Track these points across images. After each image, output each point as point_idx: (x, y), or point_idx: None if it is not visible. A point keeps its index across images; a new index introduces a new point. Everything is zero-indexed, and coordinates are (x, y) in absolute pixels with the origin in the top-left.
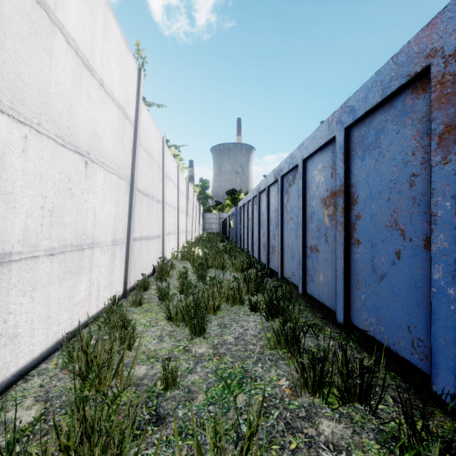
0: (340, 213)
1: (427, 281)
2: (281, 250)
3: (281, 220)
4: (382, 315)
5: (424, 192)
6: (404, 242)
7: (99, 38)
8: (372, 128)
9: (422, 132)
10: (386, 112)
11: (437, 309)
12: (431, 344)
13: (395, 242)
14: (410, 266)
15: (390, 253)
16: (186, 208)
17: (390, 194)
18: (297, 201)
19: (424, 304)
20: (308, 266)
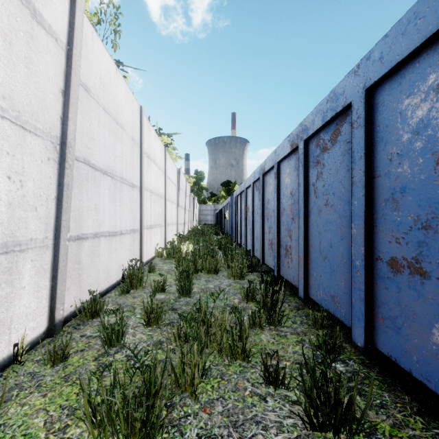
0: None
1: None
2: (305, 255)
3: (305, 208)
4: None
5: None
6: None
7: None
8: None
9: None
10: None
11: None
12: None
13: None
14: None
15: None
16: (177, 198)
17: None
18: (344, 173)
19: None
20: (380, 296)
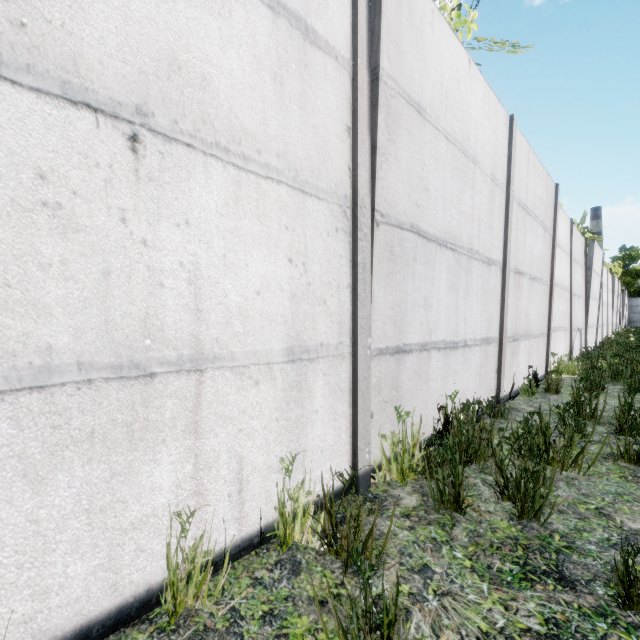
0: None
1: None
2: None
3: None
4: None
5: None
6: None
7: (598, 262)
8: None
9: None
10: None
11: None
12: None
13: None
14: None
15: None
16: (611, 301)
17: None
18: None
19: None
20: None
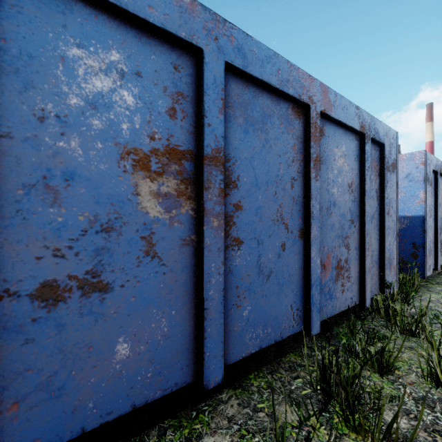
0: (218, 197)
1: (300, 262)
2: None
3: None
4: (269, 315)
5: (299, 195)
6: (287, 235)
7: None
8: (258, 104)
9: (298, 148)
10: (273, 103)
11: (313, 277)
12: (311, 304)
13: (281, 235)
14: (291, 254)
15: (277, 247)
16: None
17: (277, 189)
18: None
19: (299, 280)
20: (12, 365)
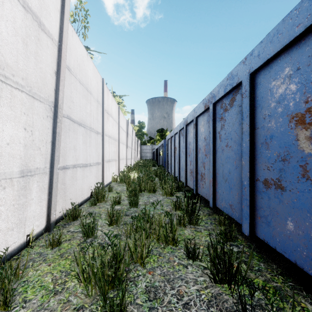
0: None
1: None
2: (213, 179)
3: (213, 148)
4: None
5: None
6: None
7: None
8: None
9: None
10: None
11: None
12: None
13: None
14: None
15: None
16: (126, 141)
17: None
18: (238, 125)
19: None
20: (258, 203)
